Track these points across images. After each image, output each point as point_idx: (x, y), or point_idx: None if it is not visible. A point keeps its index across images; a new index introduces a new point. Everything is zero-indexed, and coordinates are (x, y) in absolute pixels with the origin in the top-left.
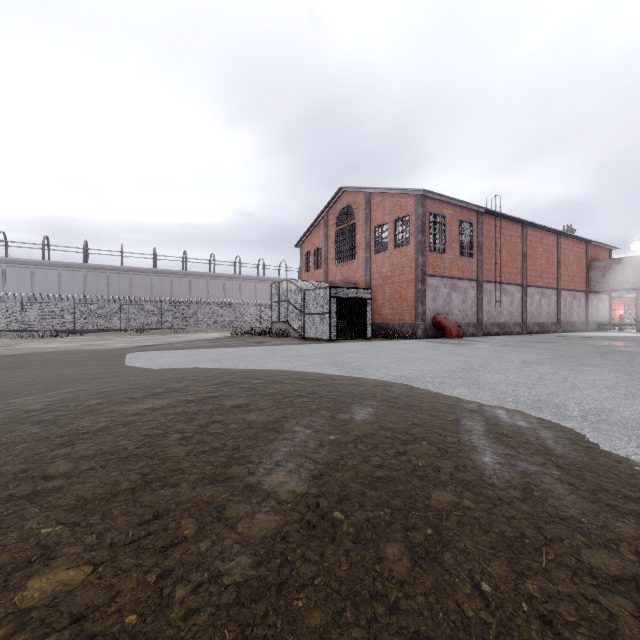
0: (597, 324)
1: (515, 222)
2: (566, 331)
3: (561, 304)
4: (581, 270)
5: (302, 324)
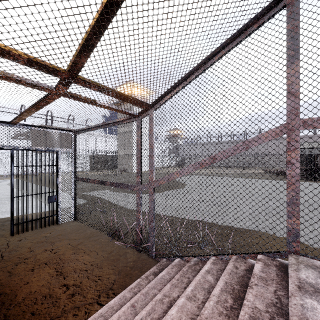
0: None
1: None
2: None
3: None
4: None
5: None
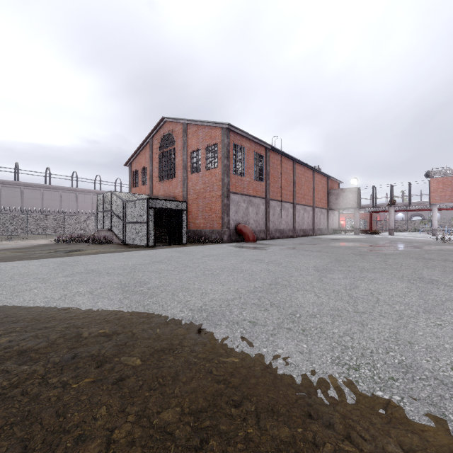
0: (333, 230)
1: (289, 159)
2: (317, 234)
3: (315, 217)
4: (325, 195)
5: (124, 232)
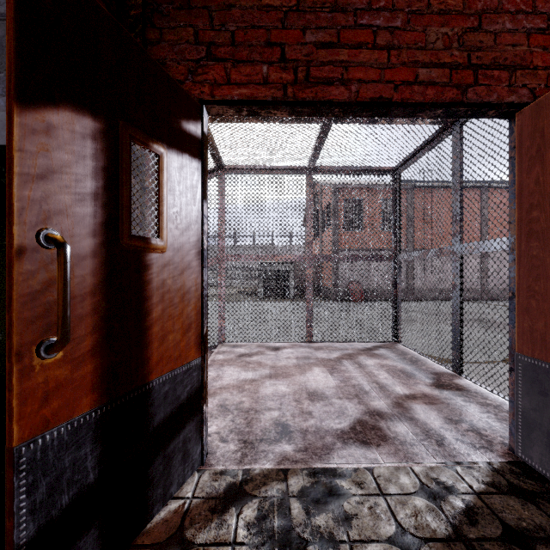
0: None
1: (468, 188)
2: None
3: None
4: None
5: None
